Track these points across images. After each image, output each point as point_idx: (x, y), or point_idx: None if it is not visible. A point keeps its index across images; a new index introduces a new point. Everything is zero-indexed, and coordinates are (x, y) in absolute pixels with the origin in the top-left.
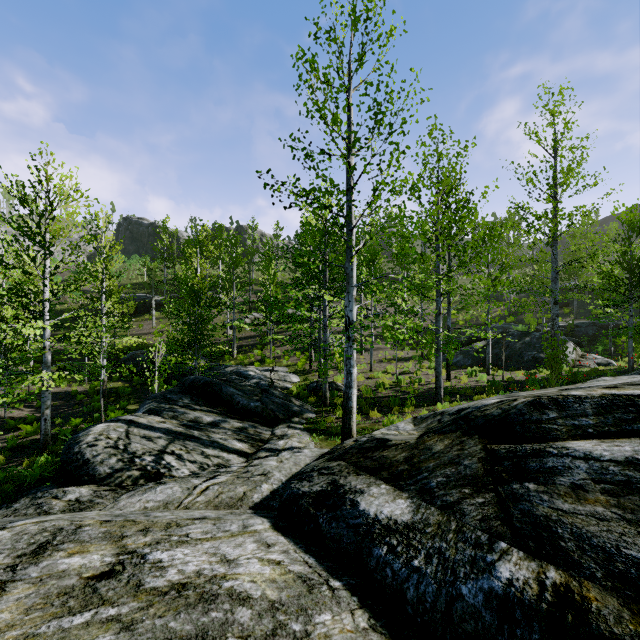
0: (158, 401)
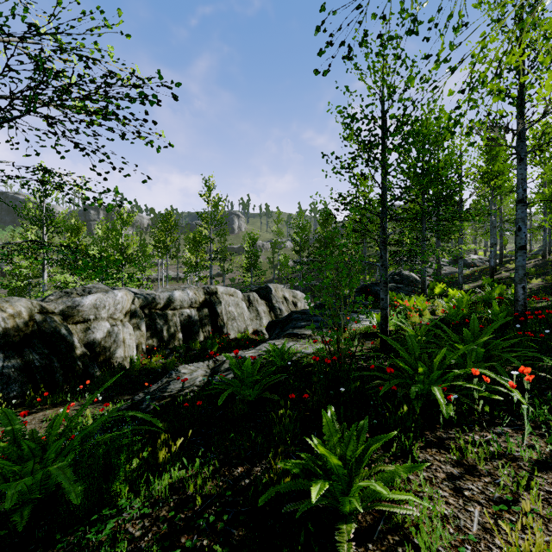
0: None
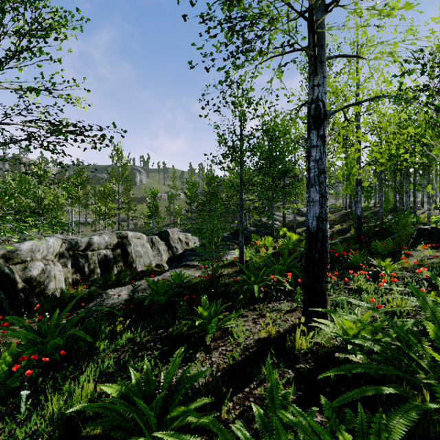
0: None
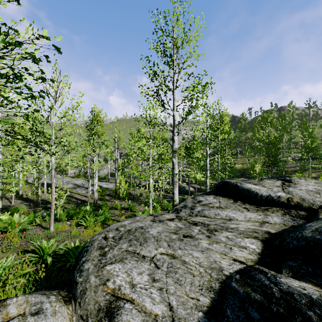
0: None
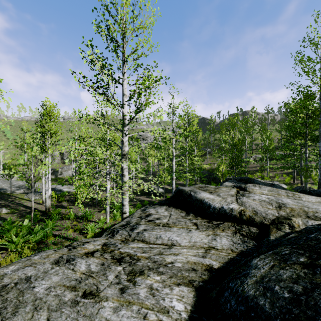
0: (232, 181)
